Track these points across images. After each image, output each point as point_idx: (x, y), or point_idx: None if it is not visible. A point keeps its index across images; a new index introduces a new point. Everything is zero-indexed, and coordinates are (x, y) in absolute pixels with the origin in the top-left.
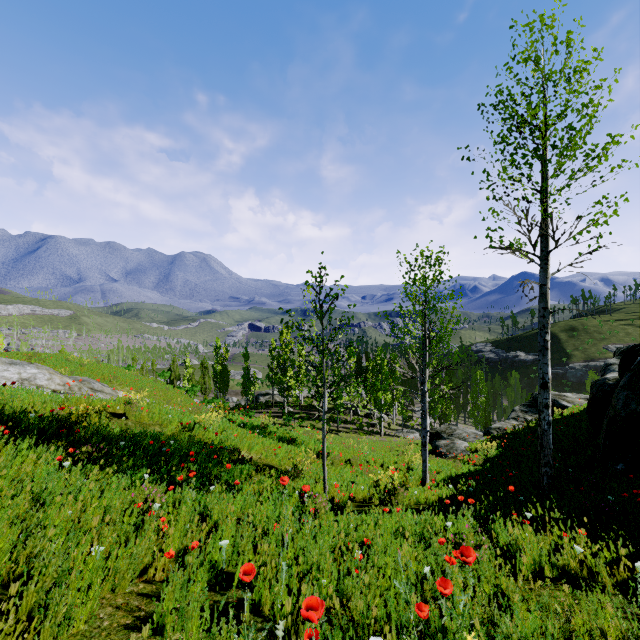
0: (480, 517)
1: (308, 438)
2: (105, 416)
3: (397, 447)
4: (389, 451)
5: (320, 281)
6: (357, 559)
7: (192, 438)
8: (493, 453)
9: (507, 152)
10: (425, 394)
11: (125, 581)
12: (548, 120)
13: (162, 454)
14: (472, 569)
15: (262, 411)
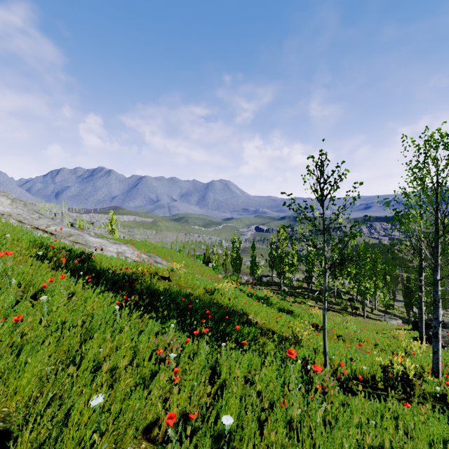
0: None
1: (303, 312)
2: (157, 278)
3: (384, 330)
4: (376, 333)
5: (321, 166)
6: None
7: (212, 300)
8: None
9: None
10: (437, 282)
11: (126, 438)
12: None
13: (189, 309)
14: None
15: (264, 288)
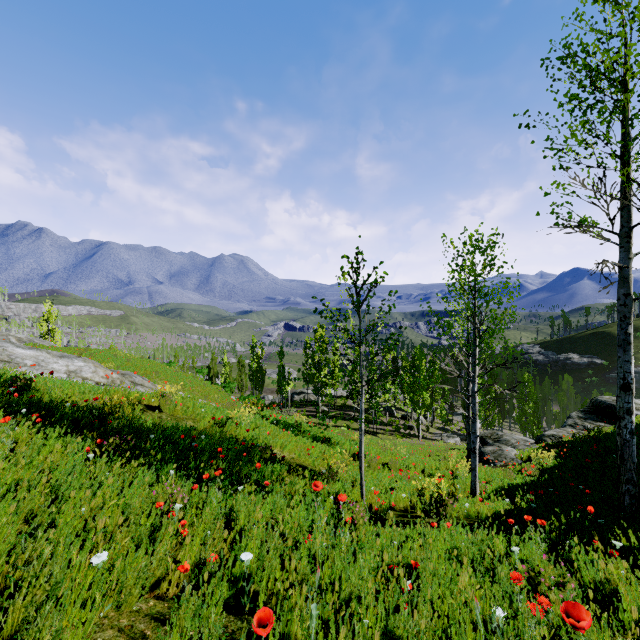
0: (550, 541)
1: (343, 438)
2: (140, 408)
3: (437, 452)
4: (429, 455)
5: (357, 267)
6: (406, 590)
7: (224, 434)
8: (550, 463)
9: (579, 110)
10: (474, 394)
11: (132, 597)
12: (632, 69)
13: (192, 449)
14: (556, 615)
15: (297, 409)
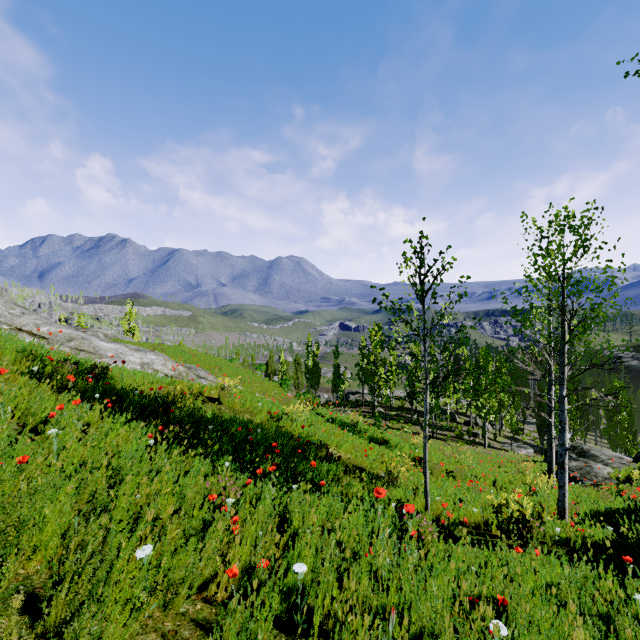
0: None
1: (402, 441)
2: (202, 400)
3: (508, 463)
4: (498, 466)
5: (421, 253)
6: (496, 637)
7: (279, 429)
8: None
9: None
10: (563, 399)
11: (178, 598)
12: None
13: (248, 442)
14: None
15: (352, 409)
